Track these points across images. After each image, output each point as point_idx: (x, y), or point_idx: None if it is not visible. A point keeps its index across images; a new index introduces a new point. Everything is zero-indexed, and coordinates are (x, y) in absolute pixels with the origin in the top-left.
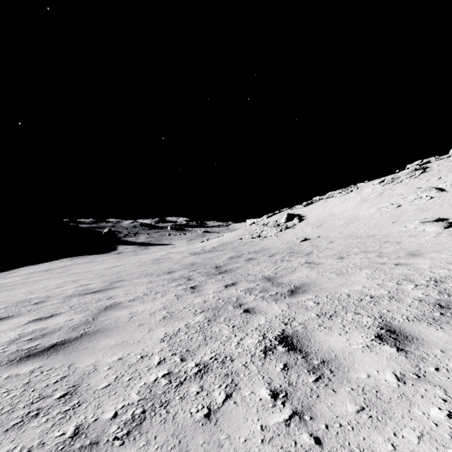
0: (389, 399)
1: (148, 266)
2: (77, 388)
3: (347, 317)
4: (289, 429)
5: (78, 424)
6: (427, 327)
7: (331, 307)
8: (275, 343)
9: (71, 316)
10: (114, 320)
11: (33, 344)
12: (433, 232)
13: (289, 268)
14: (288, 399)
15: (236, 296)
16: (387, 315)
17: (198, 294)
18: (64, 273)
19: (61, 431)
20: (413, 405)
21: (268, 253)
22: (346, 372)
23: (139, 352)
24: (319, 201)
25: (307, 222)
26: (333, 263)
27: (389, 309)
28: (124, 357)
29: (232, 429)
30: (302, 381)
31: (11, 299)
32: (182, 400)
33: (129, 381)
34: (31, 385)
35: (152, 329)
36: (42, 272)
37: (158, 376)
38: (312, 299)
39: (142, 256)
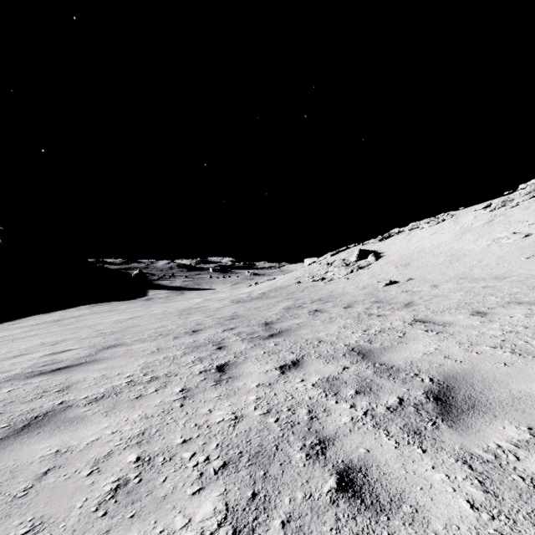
0: None
1: (171, 319)
2: None
3: None
4: None
5: None
6: None
7: None
8: None
9: None
10: None
11: None
12: None
13: (391, 330)
14: None
15: (306, 406)
16: None
17: (226, 388)
18: (67, 326)
19: None
20: None
21: (342, 303)
22: None
23: None
24: (399, 234)
25: (387, 260)
26: (474, 323)
27: None
28: None
29: None
30: None
31: None
32: None
33: None
34: None
35: None
36: (49, 324)
37: None
38: (531, 444)
39: (172, 304)
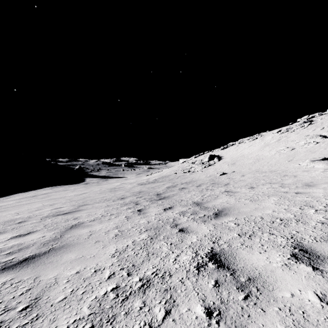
0: (317, 321)
1: (107, 193)
2: (38, 300)
3: (264, 237)
4: None
5: None
6: None
7: (249, 228)
8: (206, 260)
9: (44, 233)
10: (76, 238)
11: (10, 257)
12: (321, 168)
13: (213, 195)
14: (222, 318)
15: (172, 218)
16: (297, 235)
17: (143, 215)
18: (45, 198)
19: None
20: None
21: (196, 184)
22: (271, 290)
23: (93, 266)
24: (233, 146)
25: (224, 161)
26: (246, 191)
27: (298, 230)
28: (81, 271)
29: None
30: (233, 299)
31: (1, 219)
32: (127, 315)
33: (83, 295)
34: (0, 297)
35: (106, 245)
36: (29, 198)
37: (107, 290)
38: (233, 220)
39: (103, 186)
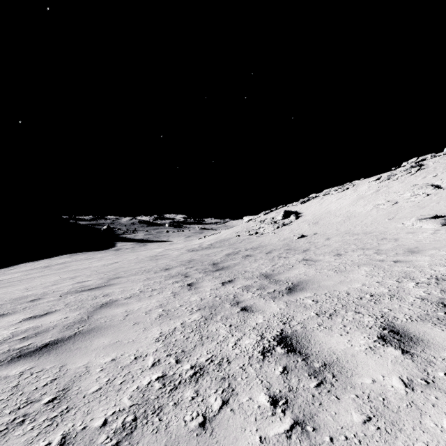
0: (397, 408)
1: (146, 263)
2: (67, 391)
3: (348, 316)
4: (291, 441)
5: (65, 433)
6: (432, 327)
7: (330, 306)
8: (273, 344)
9: (66, 313)
10: (109, 319)
11: (25, 343)
12: (431, 228)
13: (287, 264)
14: (288, 406)
15: (233, 294)
16: (389, 314)
17: (194, 291)
18: (63, 270)
19: (46, 441)
20: (424, 415)
21: (265, 250)
22: (349, 377)
23: (133, 352)
24: (316, 198)
25: (304, 219)
26: (331, 260)
27: (391, 308)
28: (117, 358)
29: (228, 440)
30: (303, 386)
31: (8, 296)
32: (176, 406)
33: (121, 385)
34: (19, 388)
35: (148, 328)
36: (41, 269)
37: (152, 379)
38: (311, 297)
39: (140, 253)
